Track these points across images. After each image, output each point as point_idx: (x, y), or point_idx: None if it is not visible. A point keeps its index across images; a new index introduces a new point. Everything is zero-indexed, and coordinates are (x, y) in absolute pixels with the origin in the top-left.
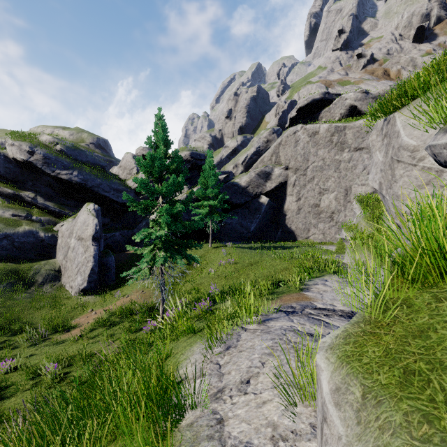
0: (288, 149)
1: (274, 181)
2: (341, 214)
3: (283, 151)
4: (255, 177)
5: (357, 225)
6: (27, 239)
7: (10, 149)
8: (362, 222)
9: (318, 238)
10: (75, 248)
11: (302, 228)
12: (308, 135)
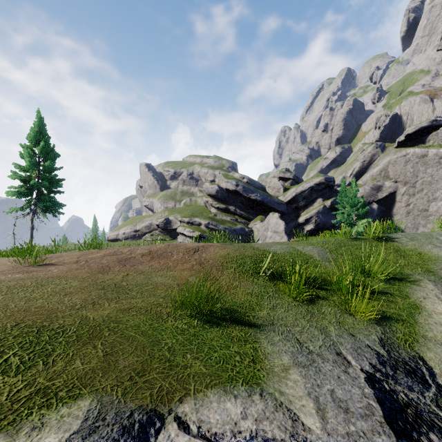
0: (398, 167)
1: (384, 192)
2: None
3: (392, 169)
4: (368, 189)
5: None
6: (241, 232)
7: (226, 184)
8: None
9: None
10: (272, 237)
11: (410, 227)
12: (417, 157)
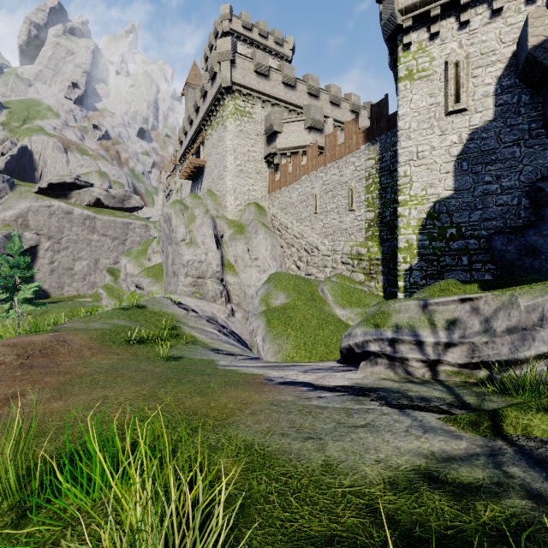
0: (41, 217)
1: (24, 244)
2: (93, 276)
3: (34, 218)
4: (2, 239)
5: (108, 285)
6: None
7: None
8: (111, 283)
9: (73, 294)
10: None
11: (56, 287)
12: (63, 212)
